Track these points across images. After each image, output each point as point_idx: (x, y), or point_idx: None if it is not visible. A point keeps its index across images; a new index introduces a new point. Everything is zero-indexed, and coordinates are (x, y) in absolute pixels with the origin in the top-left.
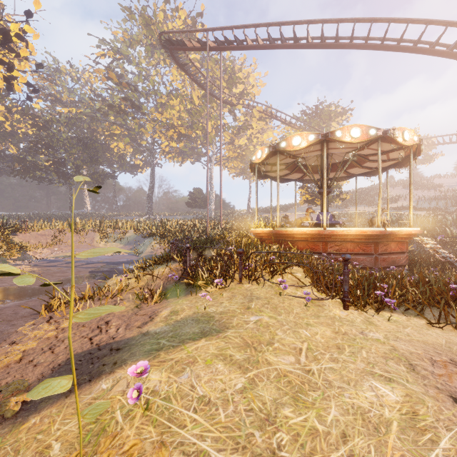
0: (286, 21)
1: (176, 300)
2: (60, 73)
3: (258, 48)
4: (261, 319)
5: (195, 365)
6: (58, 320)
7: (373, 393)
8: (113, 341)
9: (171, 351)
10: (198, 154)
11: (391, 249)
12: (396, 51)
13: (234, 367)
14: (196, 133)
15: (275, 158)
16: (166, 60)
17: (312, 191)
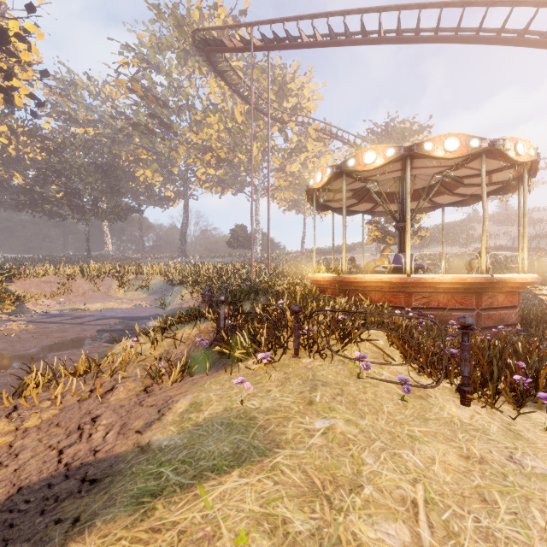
0: (352, 9)
1: (201, 381)
2: (75, 87)
3: (316, 45)
4: (333, 426)
5: None
6: (24, 414)
7: None
8: (92, 459)
9: (175, 501)
10: (241, 183)
11: (498, 302)
12: (496, 43)
13: None
14: (239, 157)
15: (340, 182)
16: (202, 68)
17: (382, 227)
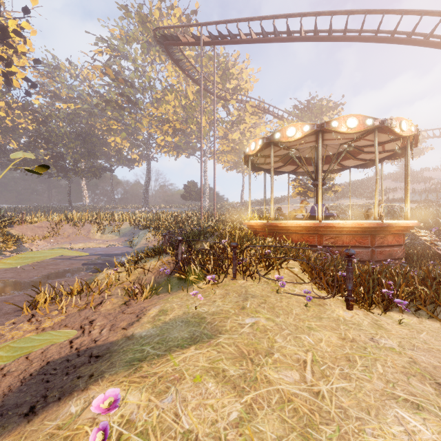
0: (280, 14)
1: (166, 297)
2: (59, 71)
3: (252, 42)
4: (258, 322)
5: (181, 384)
6: (40, 319)
7: (402, 428)
8: (94, 345)
9: (155, 362)
10: (192, 148)
11: (388, 242)
12: (390, 42)
13: (228, 387)
14: (191, 127)
15: (269, 149)
16: (162, 56)
17: (304, 184)
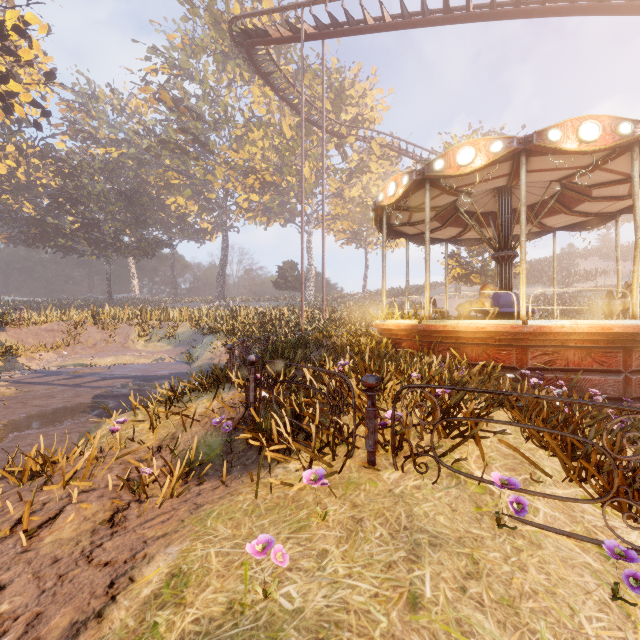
0: None
1: (207, 505)
2: (97, 101)
3: (384, 28)
4: None
5: None
6: None
7: None
8: None
9: None
10: (290, 212)
11: None
12: (627, 13)
13: None
14: (288, 180)
15: (420, 195)
16: (244, 73)
17: (466, 262)
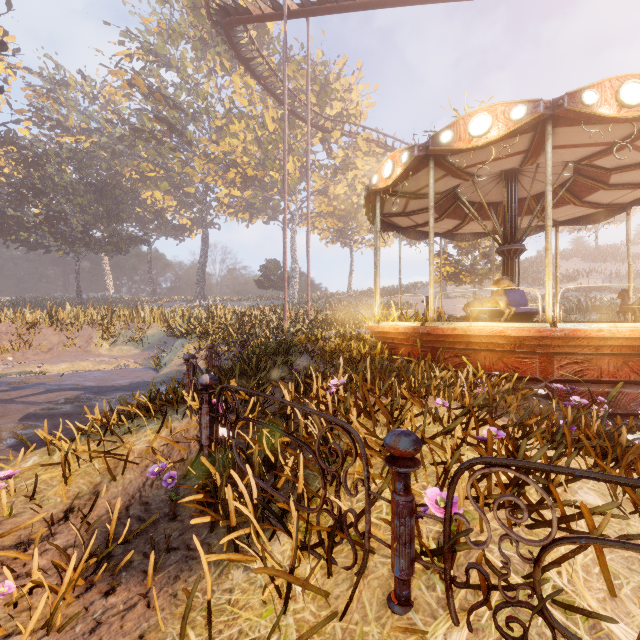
0: None
1: None
2: (67, 88)
3: (374, 5)
4: None
5: None
6: None
7: None
8: None
9: None
10: (274, 209)
11: None
12: None
13: None
14: (271, 175)
15: (420, 177)
16: (224, 61)
17: (455, 261)
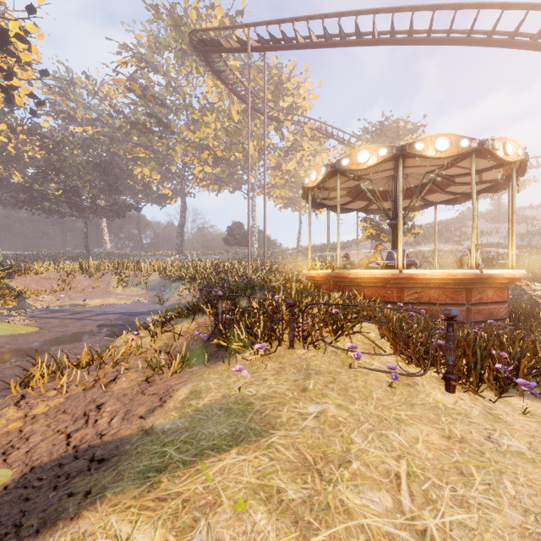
0: (347, 11)
1: (201, 372)
2: (74, 86)
3: (312, 46)
4: (325, 410)
5: (216, 513)
6: (32, 402)
7: None
8: (99, 442)
9: (179, 475)
10: (237, 181)
11: (488, 298)
12: (487, 45)
13: (285, 520)
14: (236, 155)
15: (335, 180)
16: (200, 68)
17: (377, 225)
